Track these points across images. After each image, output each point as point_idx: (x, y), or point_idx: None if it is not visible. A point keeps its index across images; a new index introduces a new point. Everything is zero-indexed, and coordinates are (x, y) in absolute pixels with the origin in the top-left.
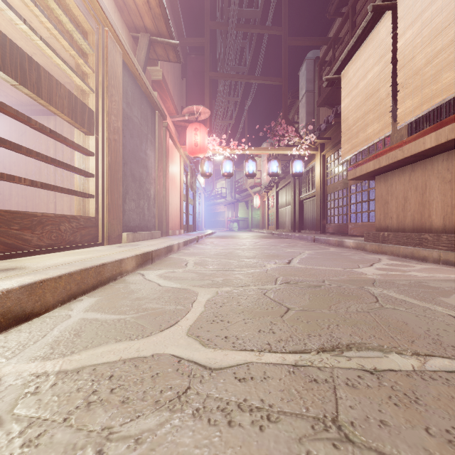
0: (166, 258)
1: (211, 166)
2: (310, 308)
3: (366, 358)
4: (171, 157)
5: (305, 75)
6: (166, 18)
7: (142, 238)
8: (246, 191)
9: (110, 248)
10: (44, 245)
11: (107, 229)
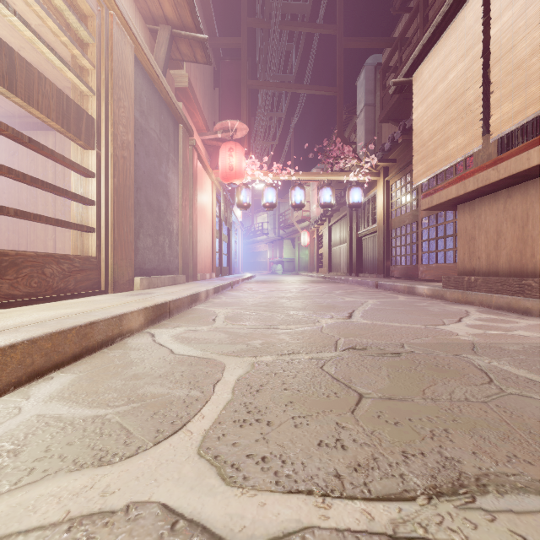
0: (189, 310)
1: (249, 195)
2: (393, 394)
3: (523, 515)
4: (200, 183)
5: (364, 85)
6: (191, 4)
7: (161, 284)
8: (292, 227)
9: (114, 298)
10: (20, 295)
11: (113, 273)
